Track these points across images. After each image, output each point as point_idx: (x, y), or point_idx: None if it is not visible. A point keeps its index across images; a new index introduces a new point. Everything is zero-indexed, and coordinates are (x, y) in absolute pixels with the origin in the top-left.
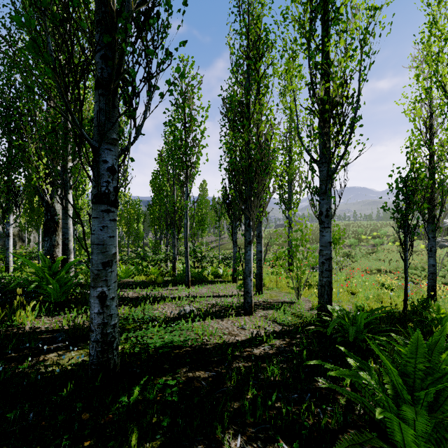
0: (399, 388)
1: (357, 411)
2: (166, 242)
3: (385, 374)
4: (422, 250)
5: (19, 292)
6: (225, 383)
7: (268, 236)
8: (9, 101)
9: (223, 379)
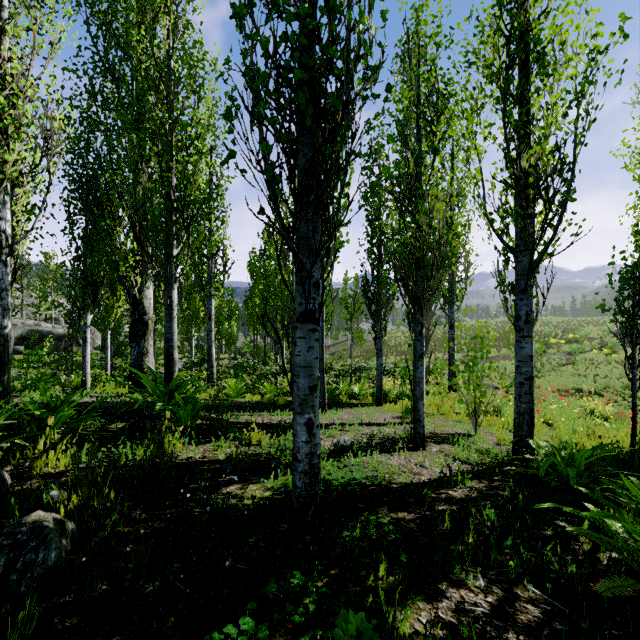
0: None
1: (603, 562)
2: (275, 348)
3: (635, 521)
4: None
5: (167, 416)
6: (436, 526)
7: (409, 339)
8: (88, 168)
9: (432, 522)
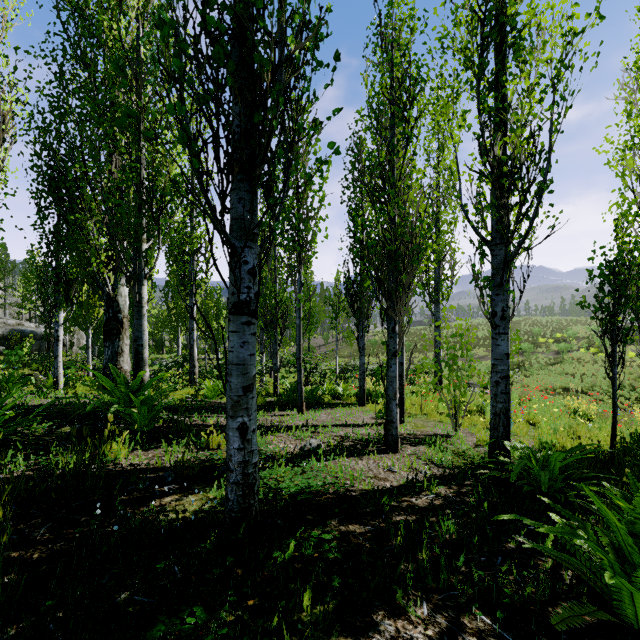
0: (627, 551)
1: (566, 580)
2: (260, 348)
3: (602, 534)
4: (631, 360)
5: (110, 419)
6: (388, 541)
7: None
8: (59, 159)
9: (385, 536)
